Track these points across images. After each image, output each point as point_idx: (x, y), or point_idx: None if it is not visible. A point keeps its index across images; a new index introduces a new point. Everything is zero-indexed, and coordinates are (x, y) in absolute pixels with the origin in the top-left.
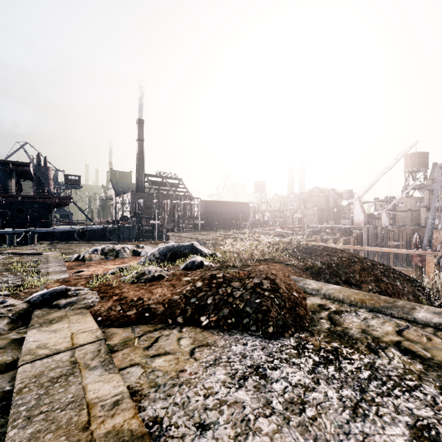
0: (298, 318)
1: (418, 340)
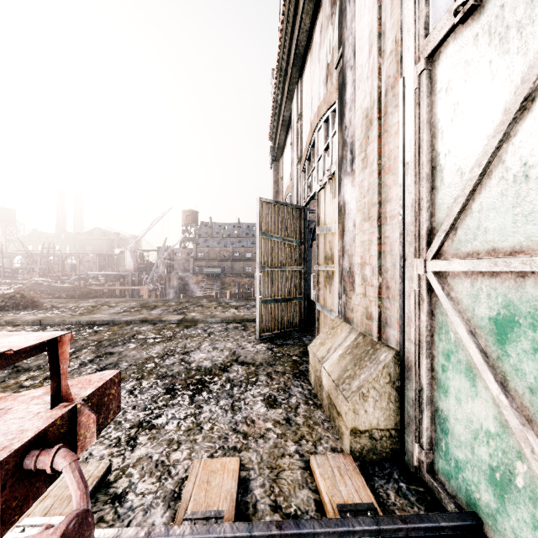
0: (35, 305)
1: (83, 305)
